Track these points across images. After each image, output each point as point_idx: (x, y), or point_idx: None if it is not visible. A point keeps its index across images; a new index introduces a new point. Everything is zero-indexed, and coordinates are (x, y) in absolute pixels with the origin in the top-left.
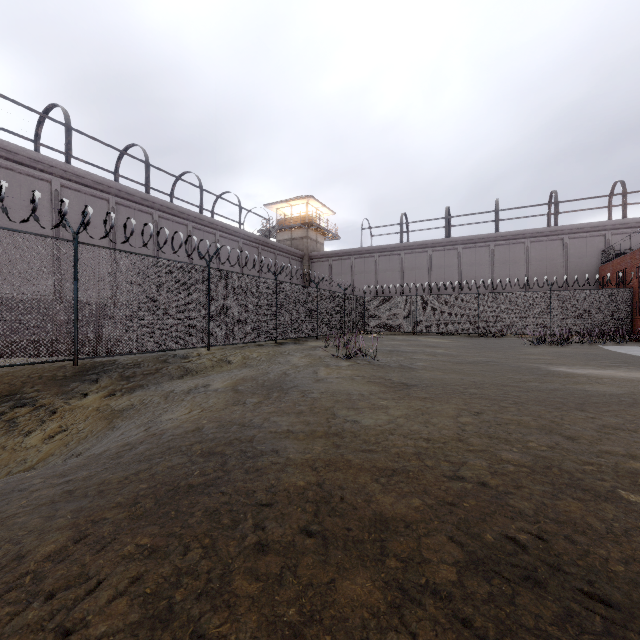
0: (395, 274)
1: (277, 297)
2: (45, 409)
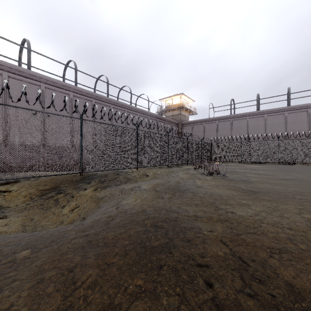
0: (227, 131)
1: (168, 143)
2: (69, 195)
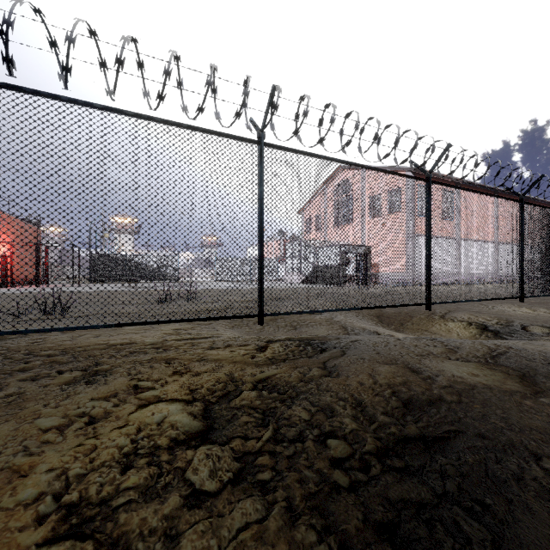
0: None
1: None
2: None
